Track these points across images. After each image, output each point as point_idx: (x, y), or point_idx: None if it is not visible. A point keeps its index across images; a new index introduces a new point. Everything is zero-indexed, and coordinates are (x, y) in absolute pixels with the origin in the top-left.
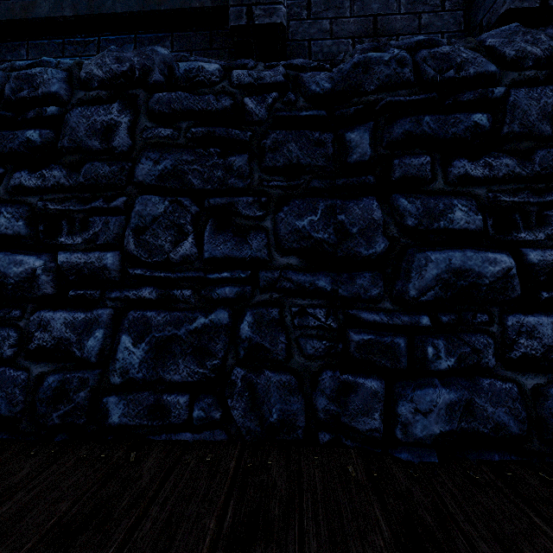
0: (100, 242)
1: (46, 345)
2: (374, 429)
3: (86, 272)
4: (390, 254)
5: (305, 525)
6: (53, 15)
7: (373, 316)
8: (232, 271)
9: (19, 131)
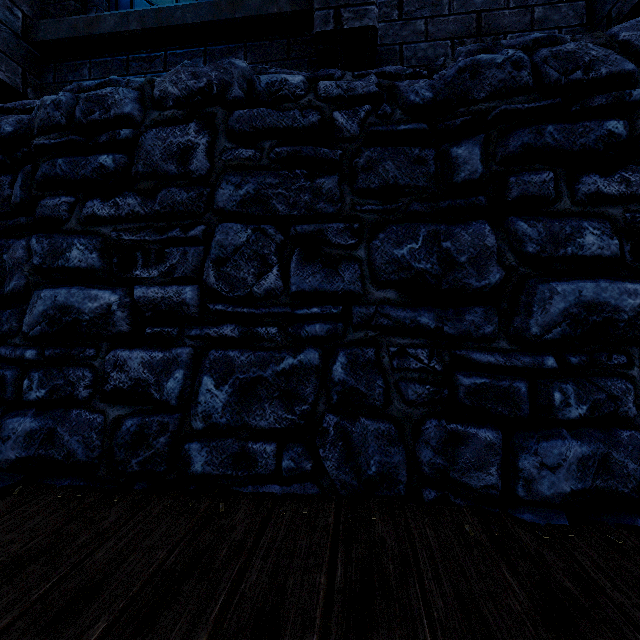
0: (178, 275)
1: (122, 386)
2: (490, 486)
3: (163, 308)
4: (506, 286)
5: (426, 585)
6: (118, 30)
7: (487, 357)
8: (321, 307)
9: (91, 157)
